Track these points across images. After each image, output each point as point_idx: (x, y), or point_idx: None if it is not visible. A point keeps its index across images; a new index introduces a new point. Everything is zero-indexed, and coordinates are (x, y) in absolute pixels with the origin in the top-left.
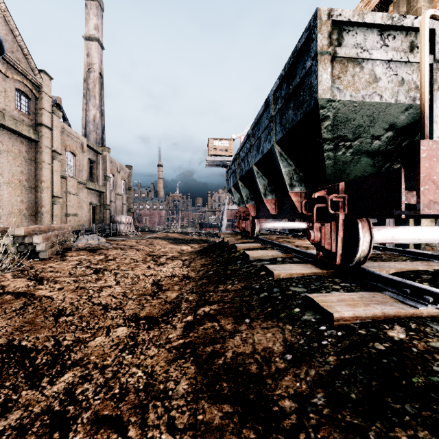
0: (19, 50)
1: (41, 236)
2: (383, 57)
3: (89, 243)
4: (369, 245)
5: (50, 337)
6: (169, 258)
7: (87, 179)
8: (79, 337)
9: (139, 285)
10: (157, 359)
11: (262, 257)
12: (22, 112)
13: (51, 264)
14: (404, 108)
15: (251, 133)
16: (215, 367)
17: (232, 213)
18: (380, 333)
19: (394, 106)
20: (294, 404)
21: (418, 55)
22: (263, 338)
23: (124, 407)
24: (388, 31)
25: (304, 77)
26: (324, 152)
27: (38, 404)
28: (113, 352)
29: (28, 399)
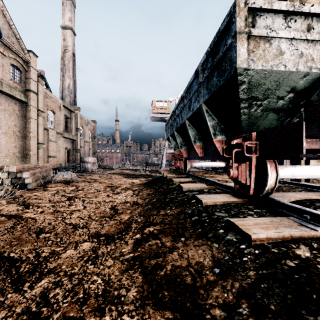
0: (13, 35)
1: (29, 172)
2: (287, 35)
3: (64, 178)
4: (275, 180)
5: (32, 250)
6: (123, 188)
7: (63, 130)
8: (54, 250)
9: (101, 209)
10: (113, 269)
11: (192, 188)
12: (15, 81)
13: (35, 193)
14: (303, 75)
15: (184, 96)
16: (158, 277)
17: (169, 155)
18: (289, 252)
19: (295, 74)
20: (223, 313)
21: (314, 34)
22: (196, 254)
23: (86, 309)
24: (291, 16)
25: (225, 51)
26: (241, 109)
27: (20, 305)
28: (79, 263)
29: (12, 301)
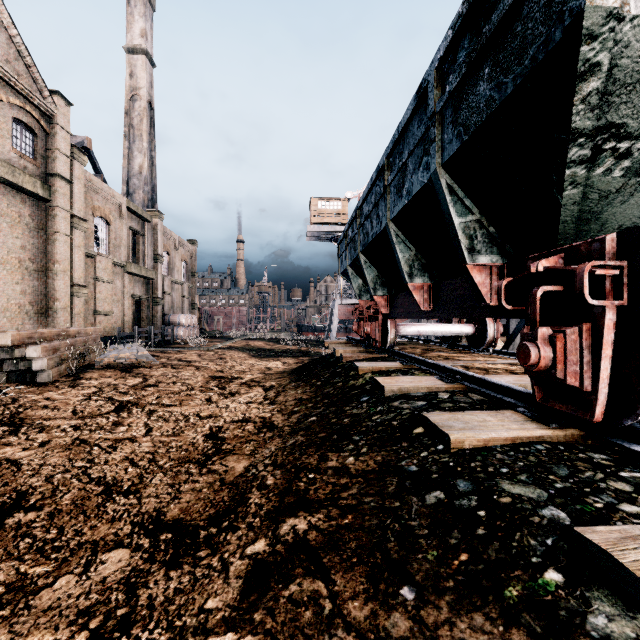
0: (18, 58)
1: (40, 346)
2: None
3: (122, 358)
4: None
5: None
6: (246, 383)
7: (128, 259)
8: (27, 573)
9: (185, 436)
10: None
11: (409, 391)
12: (23, 155)
13: (50, 393)
14: None
15: (385, 163)
16: None
17: (347, 310)
18: None
19: None
20: None
21: None
22: None
23: None
24: None
25: None
26: (567, 167)
27: None
28: None
29: None
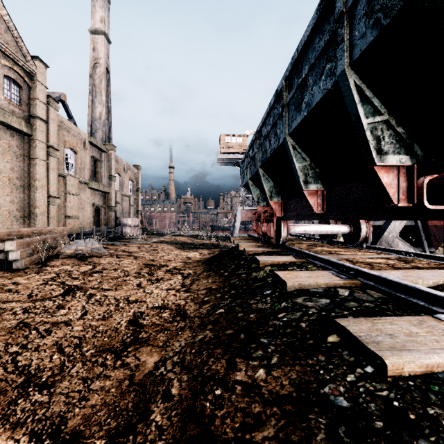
0: (8, 32)
1: (15, 241)
2: None
3: (81, 249)
4: None
5: None
6: (170, 270)
7: (90, 178)
8: None
9: (111, 320)
10: None
11: (309, 286)
12: (12, 102)
13: (18, 278)
14: None
15: (284, 85)
16: None
17: (248, 214)
18: None
19: None
20: None
21: None
22: None
23: None
24: None
25: None
26: None
27: None
28: None
29: None
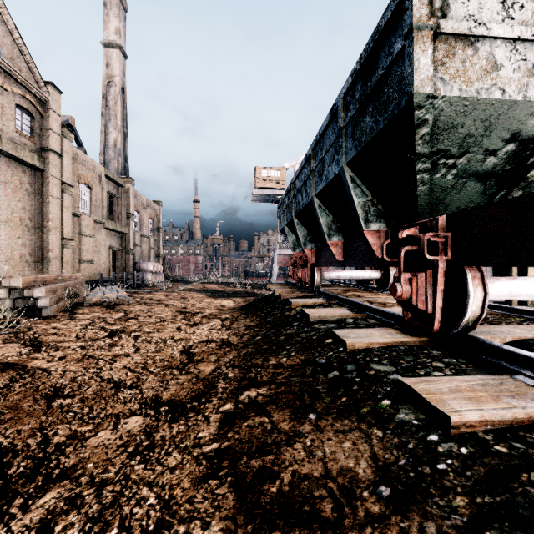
0: (20, 56)
1: (44, 288)
2: (507, 33)
3: (106, 297)
4: (482, 305)
5: (36, 431)
6: (206, 316)
7: (106, 217)
8: (77, 430)
9: (165, 352)
10: (179, 475)
11: (326, 317)
12: (24, 134)
13: (55, 324)
14: None
15: (311, 154)
16: (265, 500)
17: (285, 259)
18: (532, 453)
19: (522, 106)
20: None
21: None
22: (339, 450)
23: None
24: None
25: (389, 67)
26: (417, 174)
27: None
28: (119, 458)
29: None
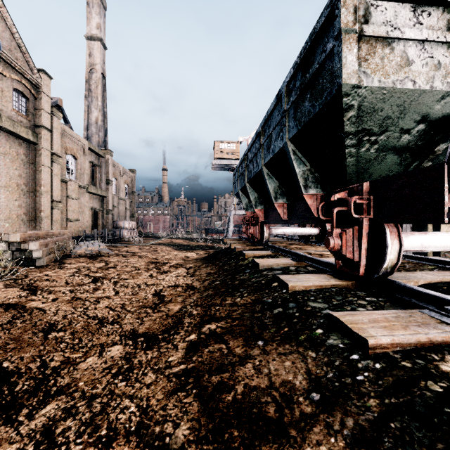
0: (17, 48)
1: (38, 242)
2: (417, 36)
3: (89, 250)
4: (398, 254)
5: (36, 357)
6: (173, 265)
7: (89, 183)
8: (69, 357)
9: (140, 295)
10: (154, 389)
11: (273, 266)
12: (20, 113)
13: (47, 272)
14: (440, 96)
15: (260, 131)
16: (222, 405)
17: (239, 218)
18: (430, 367)
19: (429, 94)
20: None
21: None
22: (281, 368)
23: None
24: (422, 7)
25: (323, 62)
26: (346, 148)
27: (10, 446)
28: (105, 378)
29: None
